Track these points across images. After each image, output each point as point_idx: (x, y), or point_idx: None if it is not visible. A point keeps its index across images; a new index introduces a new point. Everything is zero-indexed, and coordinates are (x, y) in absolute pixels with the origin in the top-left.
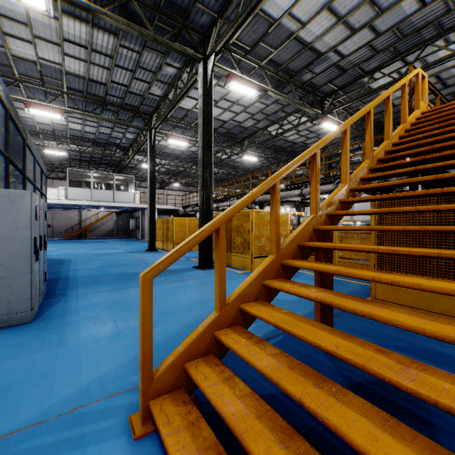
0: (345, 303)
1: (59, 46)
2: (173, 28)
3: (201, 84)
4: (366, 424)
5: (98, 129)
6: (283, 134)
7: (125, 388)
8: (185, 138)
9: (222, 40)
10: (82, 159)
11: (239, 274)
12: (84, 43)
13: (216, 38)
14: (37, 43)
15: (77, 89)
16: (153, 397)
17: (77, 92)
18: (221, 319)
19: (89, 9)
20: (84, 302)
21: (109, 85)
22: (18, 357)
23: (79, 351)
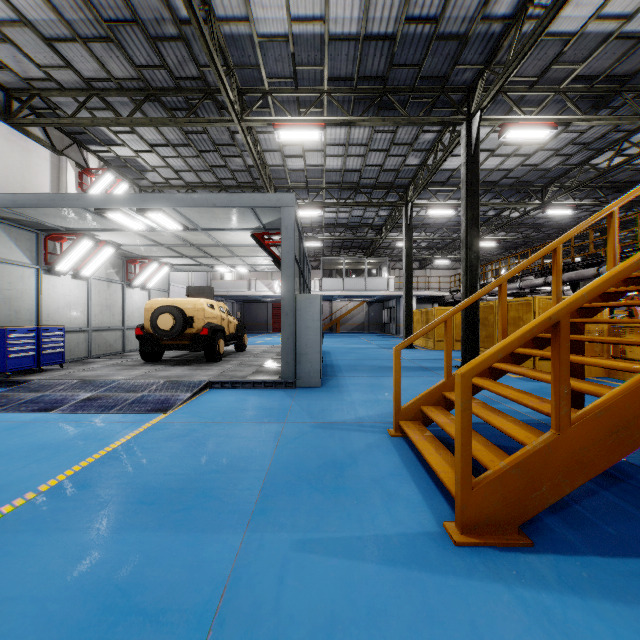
0: (531, 373)
1: (322, 152)
2: (430, 97)
3: (464, 150)
4: (505, 421)
5: (351, 213)
6: (619, 166)
7: (385, 422)
8: (450, 204)
9: (489, 94)
10: (334, 245)
11: (513, 378)
12: (342, 142)
13: (484, 85)
14: (306, 155)
15: (334, 182)
16: (401, 419)
17: (334, 184)
18: (448, 384)
19: (350, 122)
20: (350, 381)
21: (363, 170)
22: (322, 401)
23: (354, 404)
